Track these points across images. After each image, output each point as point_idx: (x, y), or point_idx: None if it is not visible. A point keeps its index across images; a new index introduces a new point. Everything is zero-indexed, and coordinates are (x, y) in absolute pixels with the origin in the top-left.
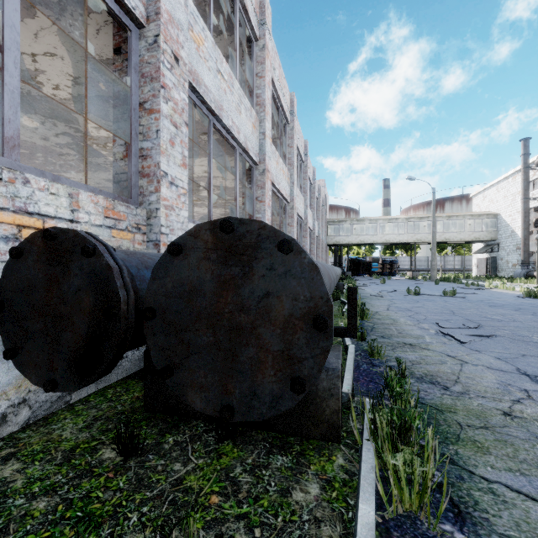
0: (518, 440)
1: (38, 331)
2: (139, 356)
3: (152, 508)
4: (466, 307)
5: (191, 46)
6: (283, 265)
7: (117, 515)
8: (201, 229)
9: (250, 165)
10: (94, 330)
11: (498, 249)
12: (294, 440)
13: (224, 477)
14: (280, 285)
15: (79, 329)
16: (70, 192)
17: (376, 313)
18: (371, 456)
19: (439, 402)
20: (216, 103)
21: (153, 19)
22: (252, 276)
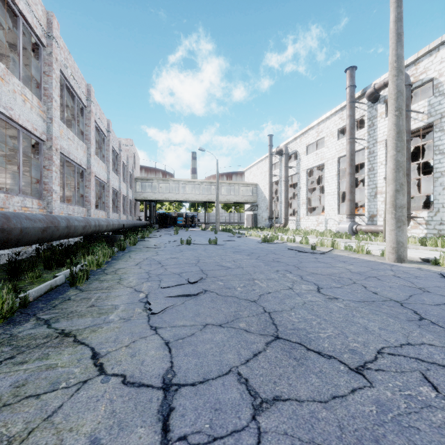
0: None
1: None
2: None
3: None
4: (215, 254)
5: None
6: None
7: None
8: None
9: None
10: None
11: (257, 208)
12: None
13: None
14: None
15: None
16: None
17: (115, 270)
18: None
19: None
20: None
21: None
22: None
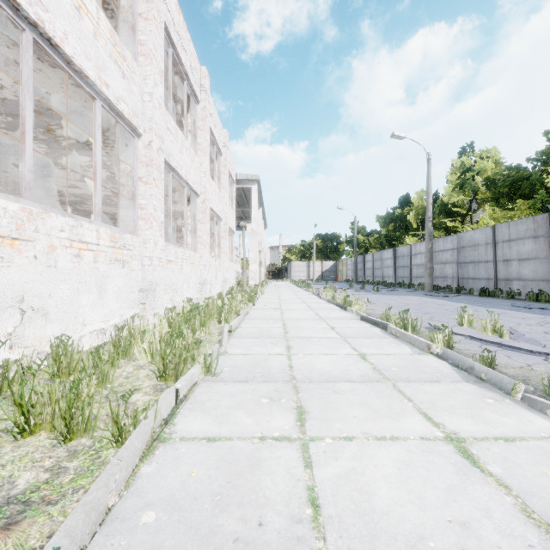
0: None
1: None
2: None
3: None
4: None
5: None
6: None
7: None
8: None
9: None
10: None
11: None
12: None
13: None
14: None
15: None
16: None
17: None
18: None
19: None
20: None
21: None
22: None
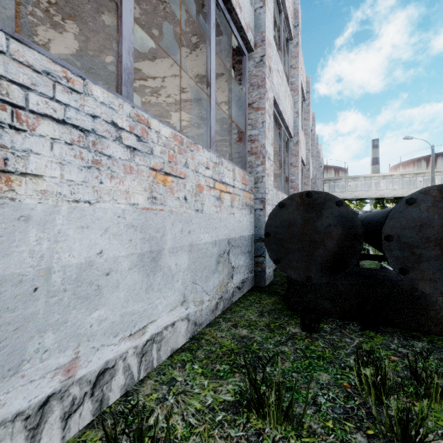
0: None
1: (296, 249)
2: (252, 277)
3: (356, 357)
4: None
5: None
6: None
7: (338, 358)
8: (430, 189)
9: (287, 138)
10: (342, 248)
11: None
12: (418, 334)
13: (387, 348)
14: None
15: (329, 248)
16: (232, 168)
17: None
18: None
19: None
20: (277, 95)
21: (259, 45)
22: None
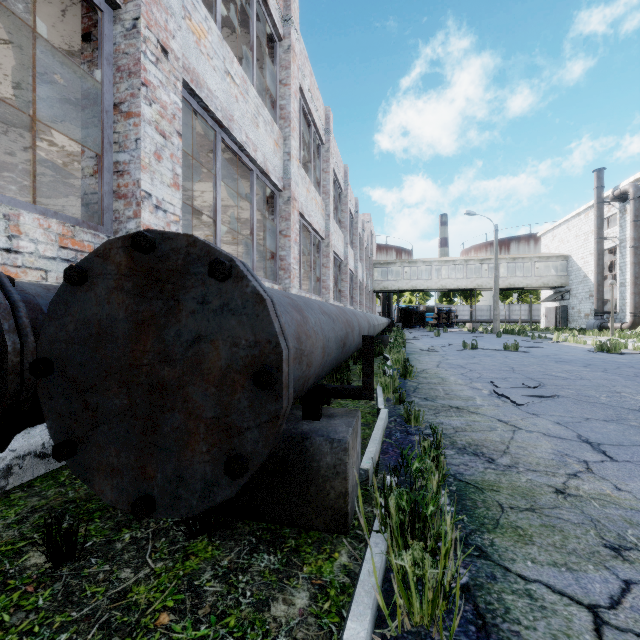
0: (569, 525)
1: None
2: None
3: (74, 634)
4: (528, 363)
5: (188, 38)
6: (219, 296)
7: None
8: (112, 247)
9: (271, 191)
10: None
11: (568, 296)
12: (290, 533)
13: (184, 587)
14: (215, 325)
15: None
16: (5, 213)
17: (423, 370)
18: (377, 552)
19: (480, 478)
20: (224, 112)
21: None
22: (179, 312)
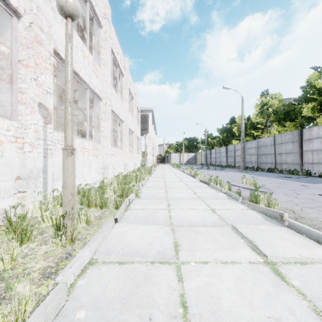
0: None
1: None
2: None
3: None
4: None
5: None
6: None
7: None
8: None
9: None
10: None
11: None
12: None
13: None
14: None
15: None
16: None
17: None
18: None
19: None
20: None
21: None
22: None
